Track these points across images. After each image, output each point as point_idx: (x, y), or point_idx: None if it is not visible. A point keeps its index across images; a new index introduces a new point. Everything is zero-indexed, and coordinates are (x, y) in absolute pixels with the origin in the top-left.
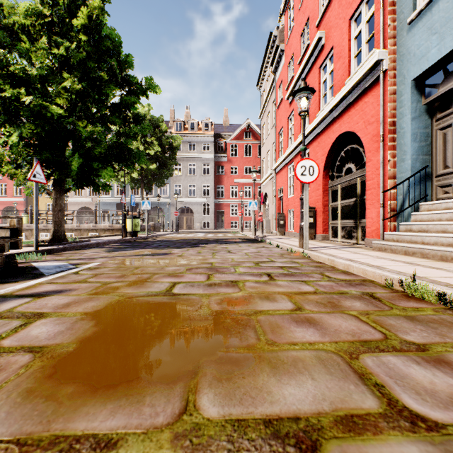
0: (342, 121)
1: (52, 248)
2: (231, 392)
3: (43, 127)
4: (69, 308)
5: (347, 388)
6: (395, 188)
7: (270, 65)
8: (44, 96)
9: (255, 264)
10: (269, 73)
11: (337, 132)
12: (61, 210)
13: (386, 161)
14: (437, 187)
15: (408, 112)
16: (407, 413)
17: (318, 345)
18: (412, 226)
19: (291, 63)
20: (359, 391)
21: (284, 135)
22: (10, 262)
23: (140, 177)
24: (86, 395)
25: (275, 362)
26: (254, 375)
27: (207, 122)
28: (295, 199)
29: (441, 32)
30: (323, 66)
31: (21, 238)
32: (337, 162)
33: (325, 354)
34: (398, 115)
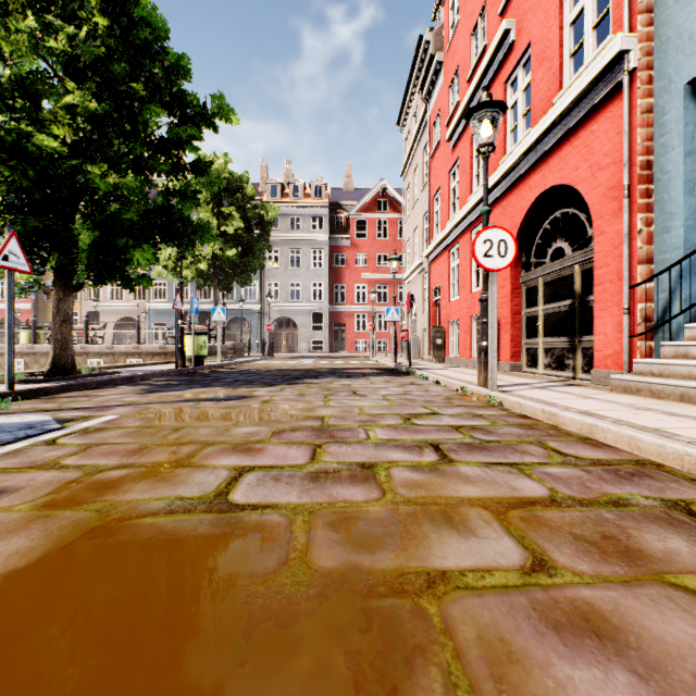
0: (548, 168)
1: (41, 387)
2: None
3: (25, 172)
4: None
5: None
6: (651, 280)
7: (420, 88)
8: (35, 124)
9: (404, 420)
10: (417, 102)
11: (537, 187)
12: (68, 321)
13: (634, 231)
14: None
15: (677, 142)
16: None
17: None
18: (689, 349)
19: (455, 81)
20: None
21: (443, 200)
22: None
23: (212, 270)
24: None
25: None
26: None
27: (318, 185)
28: (462, 304)
29: None
30: (511, 80)
31: None
32: (536, 240)
33: None
34: (656, 149)
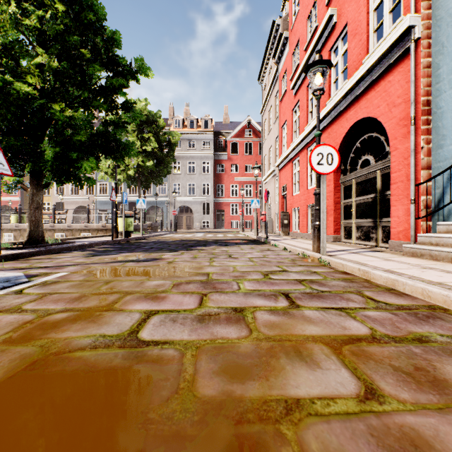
0: (359, 106)
1: (19, 253)
2: None
3: (8, 108)
4: None
5: None
6: (429, 181)
7: (273, 55)
8: (16, 76)
9: (263, 275)
10: (271, 65)
11: (352, 119)
12: (39, 208)
13: (418, 148)
14: None
15: (448, 87)
16: None
17: None
18: None
19: (297, 50)
20: None
21: (289, 129)
22: None
23: (137, 175)
24: None
25: None
26: None
27: (206, 119)
28: (301, 197)
29: None
30: (334, 49)
31: None
32: (351, 154)
33: None
34: (433, 92)
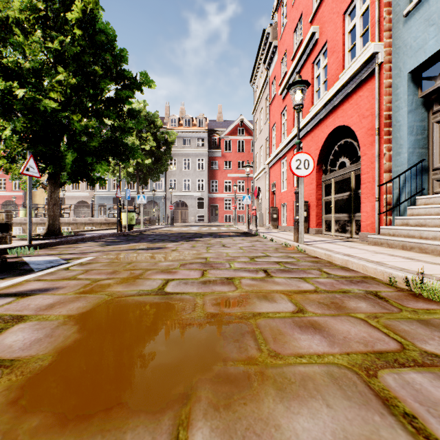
0: (336, 115)
1: (45, 242)
2: (230, 426)
3: (37, 120)
4: (52, 310)
5: (371, 421)
6: (390, 182)
7: (263, 61)
8: (38, 90)
9: (250, 259)
10: (262, 69)
11: (330, 126)
12: (56, 204)
13: (381, 154)
14: (433, 180)
15: (404, 105)
16: None
17: (328, 357)
18: (409, 220)
19: (285, 59)
20: (387, 424)
21: (277, 130)
22: None
23: (136, 171)
24: (53, 430)
25: (281, 381)
26: (257, 400)
27: (201, 118)
28: (288, 194)
29: (439, 23)
30: (316, 61)
31: (10, 233)
32: (330, 156)
33: (338, 371)
34: (393, 108)
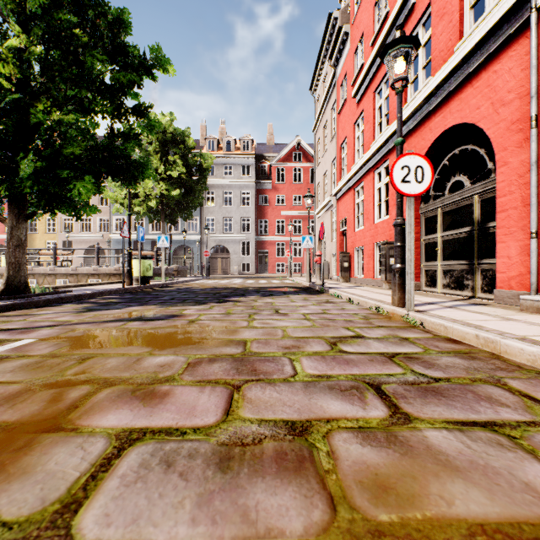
0: (449, 110)
1: None
2: None
3: None
4: None
5: None
6: None
7: (329, 56)
8: None
9: (330, 345)
10: (326, 70)
11: (438, 128)
12: (21, 246)
13: None
14: None
15: None
16: None
17: None
18: None
19: (360, 48)
20: None
21: (349, 147)
22: None
23: (160, 207)
24: None
25: None
26: None
27: (246, 140)
28: (366, 233)
29: None
30: None
31: None
32: (435, 175)
33: None
34: None
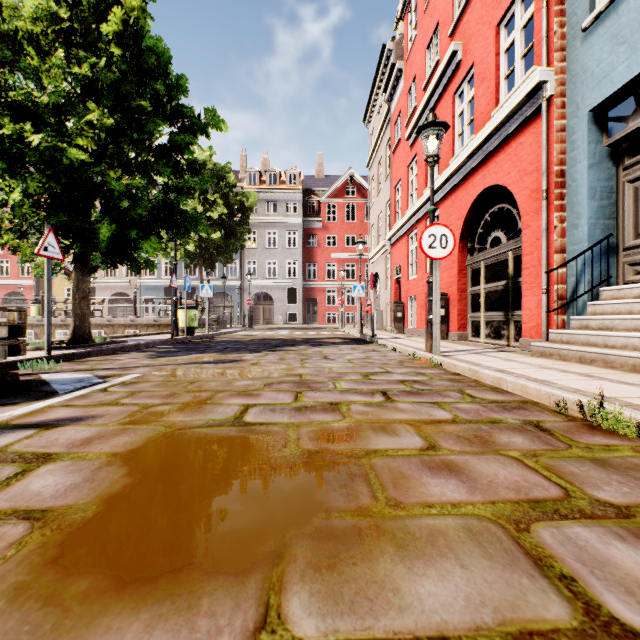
0: (487, 170)
1: (71, 353)
2: (335, 590)
3: (58, 178)
4: (90, 447)
5: (517, 584)
6: (564, 267)
7: (383, 91)
8: (60, 135)
9: (363, 376)
10: (381, 102)
11: (479, 185)
12: (85, 298)
13: (550, 227)
14: (625, 265)
15: (582, 157)
16: (618, 628)
17: (466, 507)
18: (589, 322)
19: (413, 88)
20: (538, 588)
21: (403, 191)
22: (9, 375)
23: (198, 250)
24: (108, 595)
25: (402, 536)
26: (371, 560)
27: (292, 173)
28: (419, 282)
29: (632, 41)
30: (458, 93)
31: (24, 340)
32: (479, 229)
33: (478, 524)
34: (568, 161)
